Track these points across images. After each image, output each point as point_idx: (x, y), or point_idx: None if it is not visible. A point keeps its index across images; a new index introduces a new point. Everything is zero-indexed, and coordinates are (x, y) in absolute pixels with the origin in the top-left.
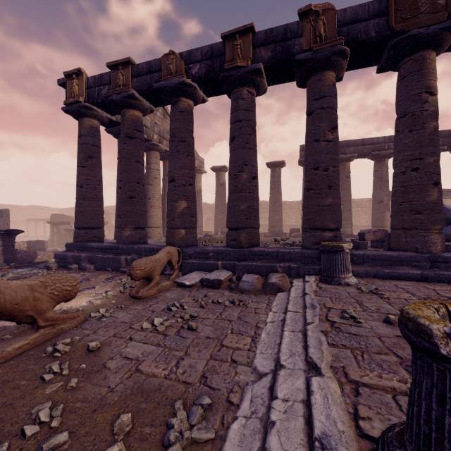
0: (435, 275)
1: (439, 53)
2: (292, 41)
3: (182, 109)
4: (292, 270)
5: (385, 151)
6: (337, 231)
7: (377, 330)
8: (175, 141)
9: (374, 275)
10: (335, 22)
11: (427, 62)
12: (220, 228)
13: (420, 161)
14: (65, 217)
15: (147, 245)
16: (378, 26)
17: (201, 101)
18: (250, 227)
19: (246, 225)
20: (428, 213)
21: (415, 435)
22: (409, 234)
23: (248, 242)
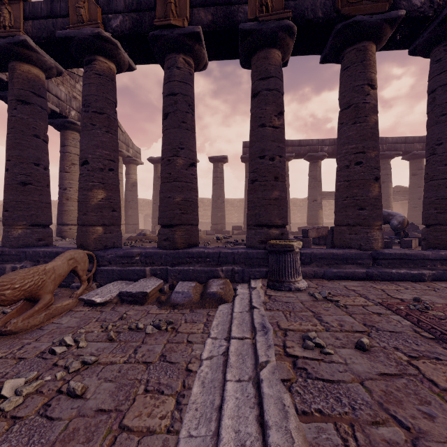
0: (379, 273)
1: (378, 48)
2: (236, 7)
3: (100, 71)
4: (235, 274)
5: (318, 152)
6: (283, 228)
7: (353, 365)
8: (89, 112)
9: (322, 276)
10: None
11: (369, 53)
12: (158, 226)
13: (363, 155)
14: None
15: (48, 248)
16: (325, 6)
17: (128, 68)
18: (187, 224)
19: (183, 221)
20: (371, 208)
21: None
22: (353, 230)
23: (184, 241)
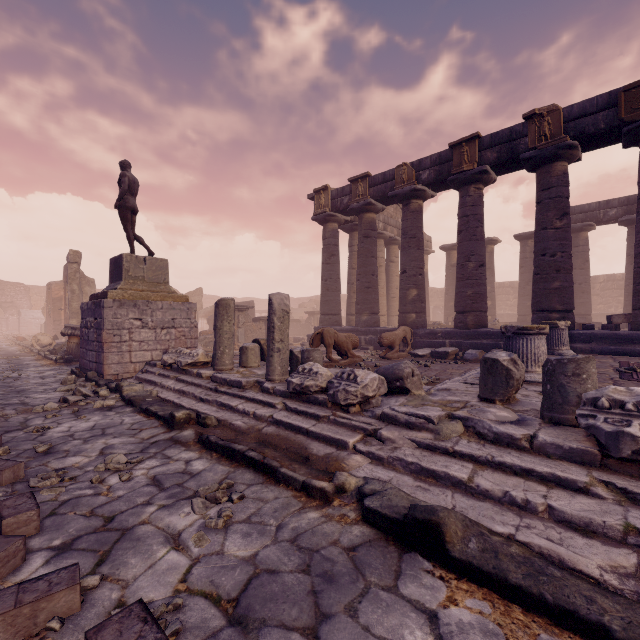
0: None
1: None
2: (518, 142)
3: (413, 210)
4: None
5: None
6: (566, 313)
7: None
8: (407, 239)
9: (600, 352)
10: (560, 121)
11: None
12: (450, 317)
13: None
14: None
15: (382, 328)
16: (608, 117)
17: (430, 197)
18: (477, 311)
19: (473, 308)
20: None
21: None
22: None
23: (474, 324)
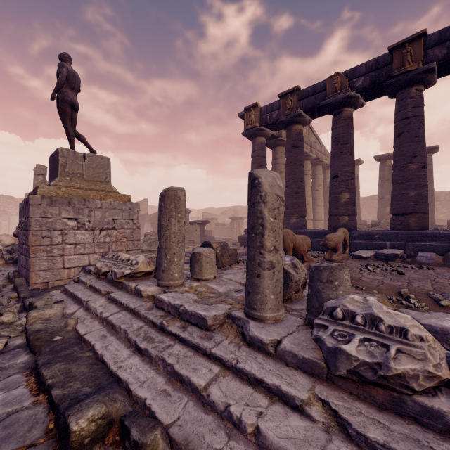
0: None
1: None
2: None
3: (345, 117)
4: None
5: None
6: None
7: None
8: (339, 145)
9: None
10: None
11: None
12: None
13: None
14: (211, 215)
15: (312, 230)
16: None
17: (359, 106)
18: (419, 212)
19: (416, 210)
20: None
21: None
22: None
23: (417, 225)
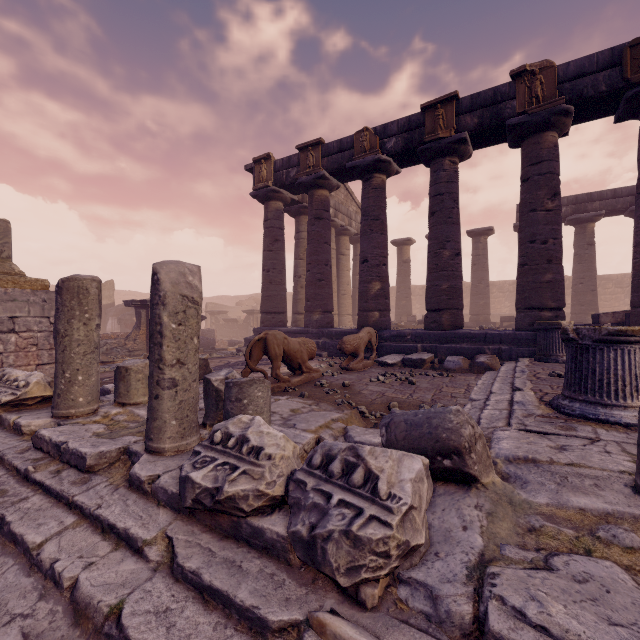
0: None
1: None
2: (503, 105)
3: (376, 186)
4: (502, 353)
5: None
6: (558, 311)
7: None
8: (368, 221)
9: None
10: (555, 81)
11: None
12: (404, 317)
13: None
14: (219, 306)
15: (338, 329)
16: (610, 78)
17: (394, 174)
18: (453, 309)
19: (449, 306)
20: None
21: (564, 384)
22: None
23: (450, 324)
